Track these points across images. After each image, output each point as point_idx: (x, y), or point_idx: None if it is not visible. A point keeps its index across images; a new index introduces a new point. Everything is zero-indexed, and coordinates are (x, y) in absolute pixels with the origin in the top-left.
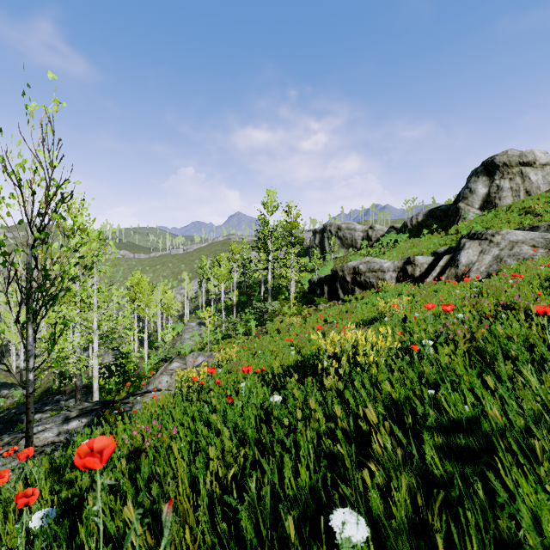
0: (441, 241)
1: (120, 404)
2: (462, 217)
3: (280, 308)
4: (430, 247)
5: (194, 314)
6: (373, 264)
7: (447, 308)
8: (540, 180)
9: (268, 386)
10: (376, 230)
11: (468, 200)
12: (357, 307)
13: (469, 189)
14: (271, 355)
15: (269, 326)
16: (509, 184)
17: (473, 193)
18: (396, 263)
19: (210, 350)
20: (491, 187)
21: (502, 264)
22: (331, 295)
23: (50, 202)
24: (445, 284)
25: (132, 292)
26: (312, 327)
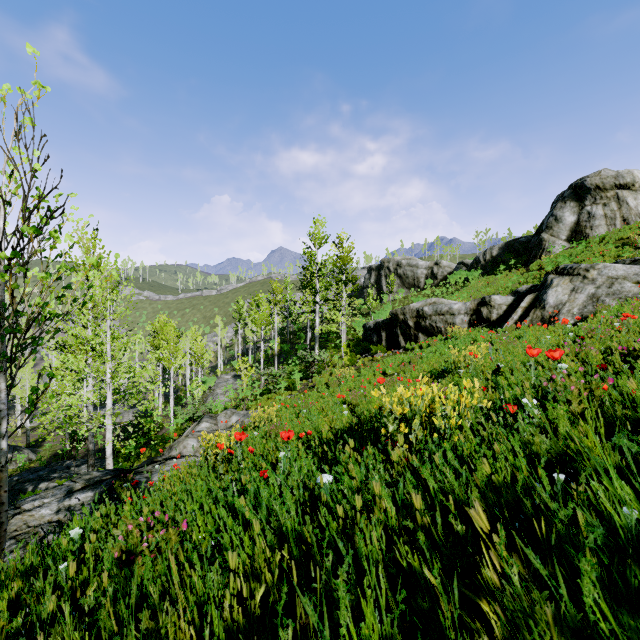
0: (521, 278)
1: (136, 473)
2: (546, 251)
3: (329, 358)
4: (507, 286)
5: (229, 365)
6: (440, 305)
7: (554, 355)
8: (639, 206)
9: (315, 455)
10: (443, 267)
11: (553, 230)
12: (423, 356)
13: (554, 217)
14: (318, 414)
15: (316, 380)
16: (602, 210)
17: (560, 222)
18: (468, 304)
19: (246, 407)
20: (580, 215)
21: (600, 304)
22: (390, 342)
23: (29, 216)
24: (529, 328)
25: (156, 339)
26: (368, 381)
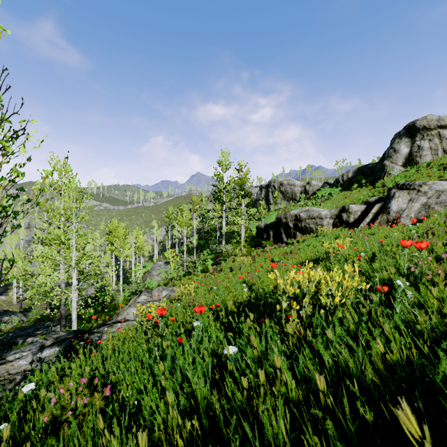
0: (369, 193)
1: (91, 333)
2: (387, 173)
3: (232, 249)
4: (360, 199)
5: (162, 254)
6: (312, 212)
7: (421, 244)
8: None
9: (222, 323)
10: (313, 185)
11: (393, 158)
12: (300, 248)
13: (393, 149)
14: (225, 291)
15: (223, 265)
16: (428, 144)
17: (397, 153)
18: (333, 211)
19: (173, 285)
20: (412, 147)
21: (431, 210)
22: (276, 238)
23: None
24: (378, 228)
25: (111, 236)
26: (260, 266)
